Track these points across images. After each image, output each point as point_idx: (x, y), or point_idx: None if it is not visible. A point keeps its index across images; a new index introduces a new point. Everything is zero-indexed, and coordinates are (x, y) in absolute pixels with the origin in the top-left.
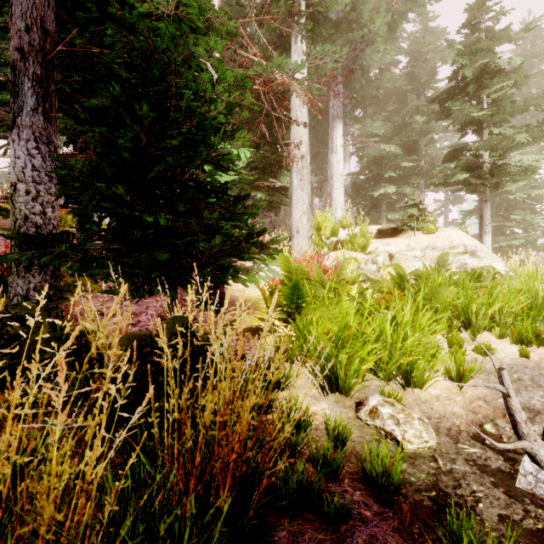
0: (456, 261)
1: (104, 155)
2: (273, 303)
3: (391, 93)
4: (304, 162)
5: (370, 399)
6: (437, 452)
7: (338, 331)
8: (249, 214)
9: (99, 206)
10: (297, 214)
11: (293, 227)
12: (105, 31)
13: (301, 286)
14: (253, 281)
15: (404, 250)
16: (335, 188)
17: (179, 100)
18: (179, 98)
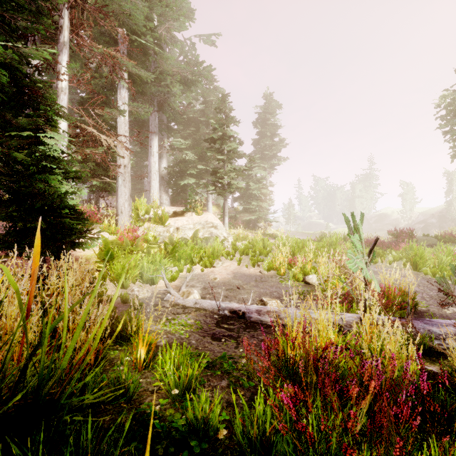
0: (208, 231)
1: (4, 191)
2: (92, 257)
3: (193, 119)
4: (126, 169)
5: (133, 287)
6: (149, 297)
7: (124, 266)
8: (86, 220)
9: (4, 217)
10: (121, 201)
11: (119, 209)
12: (11, 141)
13: (112, 250)
14: (88, 248)
15: (185, 224)
16: (153, 179)
17: (51, 173)
18: (51, 172)
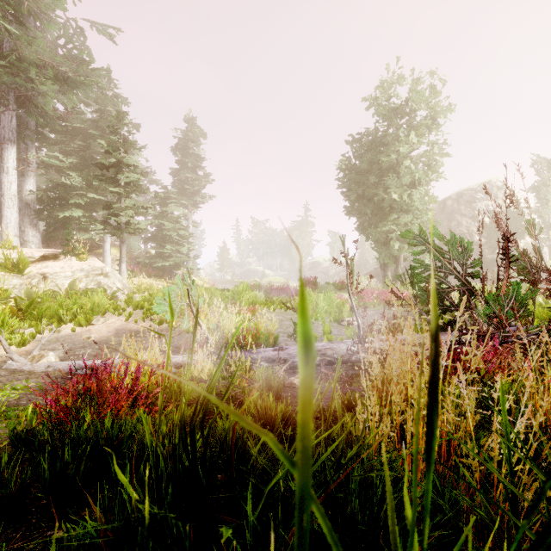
0: (94, 281)
1: None
2: None
3: (80, 129)
4: None
5: None
6: None
7: None
8: None
9: None
10: None
11: None
12: None
13: None
14: None
15: (58, 272)
16: (6, 206)
17: None
18: None
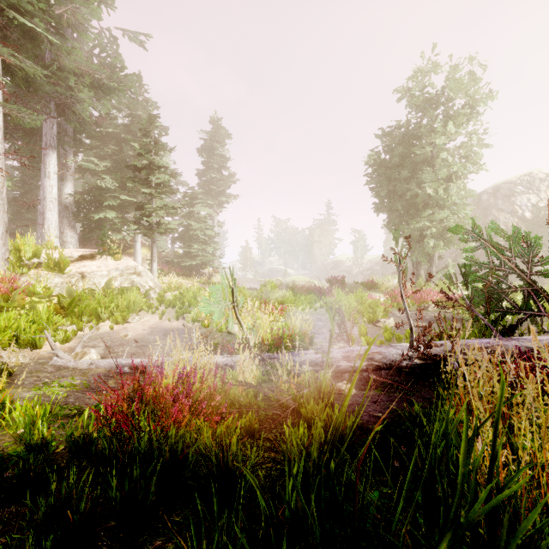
0: (128, 280)
1: None
2: None
3: (113, 134)
4: None
5: (2, 354)
6: (25, 364)
7: None
8: None
9: None
10: None
11: None
12: None
13: None
14: None
15: (95, 272)
16: (48, 209)
17: None
18: None
